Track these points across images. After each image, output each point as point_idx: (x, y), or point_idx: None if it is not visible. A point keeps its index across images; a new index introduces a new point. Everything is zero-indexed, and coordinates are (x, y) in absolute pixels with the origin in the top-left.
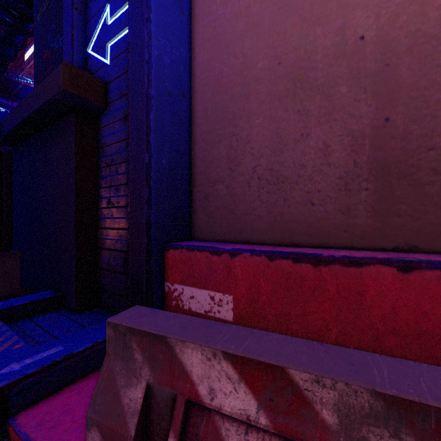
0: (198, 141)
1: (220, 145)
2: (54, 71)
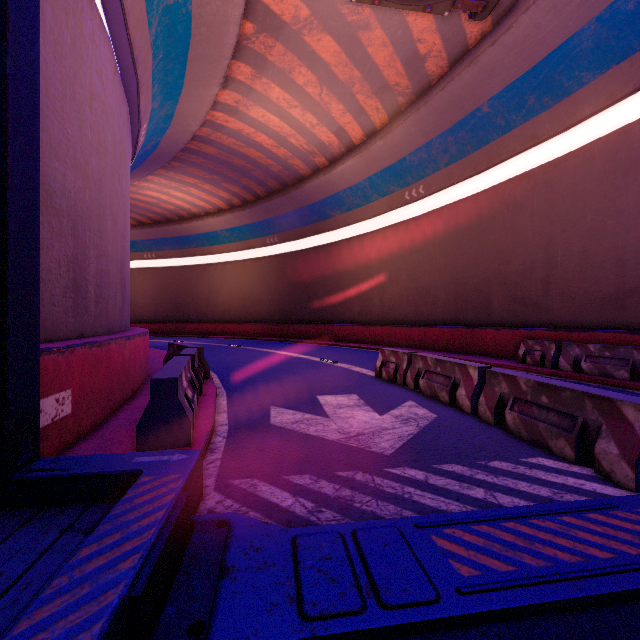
0: None
1: None
2: None
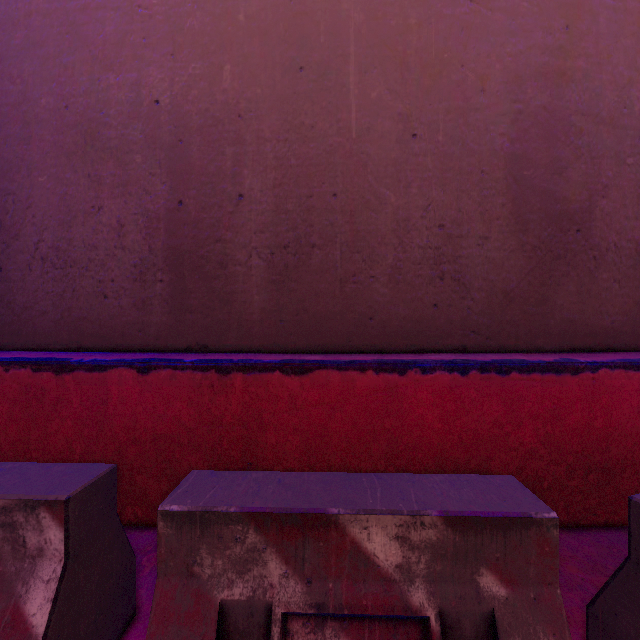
0: None
1: None
2: None
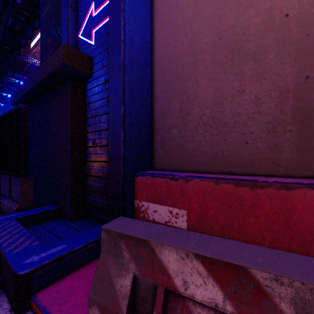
0: (157, 98)
1: (174, 100)
2: (56, 50)
